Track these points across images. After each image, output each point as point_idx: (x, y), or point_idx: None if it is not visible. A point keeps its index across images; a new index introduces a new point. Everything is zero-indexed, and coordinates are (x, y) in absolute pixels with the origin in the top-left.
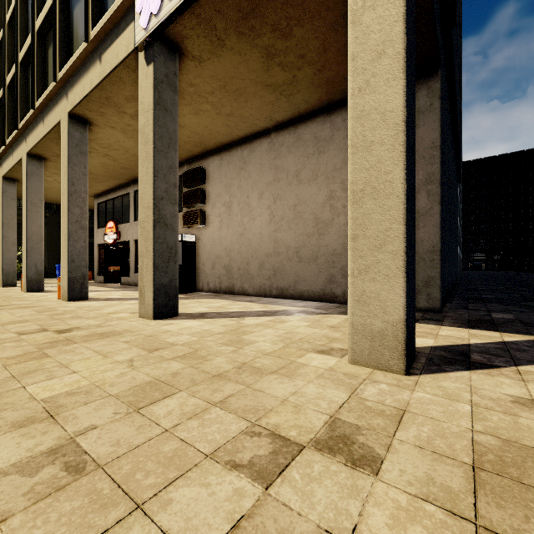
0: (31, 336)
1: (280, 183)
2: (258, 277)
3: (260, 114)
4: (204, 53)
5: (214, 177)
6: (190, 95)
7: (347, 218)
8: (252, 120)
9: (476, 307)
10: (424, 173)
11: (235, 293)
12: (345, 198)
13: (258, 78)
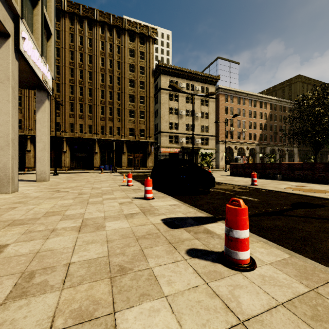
0: (68, 190)
1: None
2: None
3: None
4: None
5: None
6: None
7: None
8: None
9: None
10: None
11: None
12: None
13: None
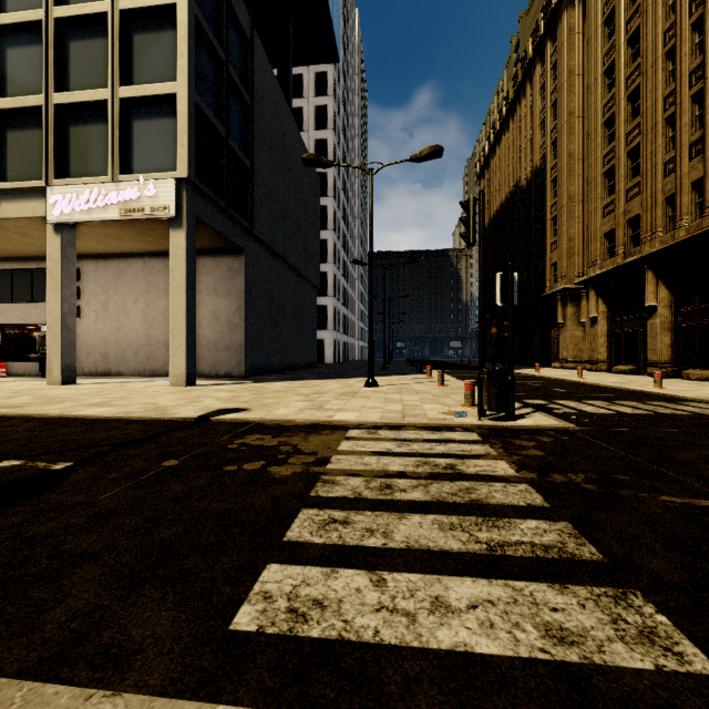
0: None
1: (153, 294)
2: (134, 362)
3: (136, 247)
4: (96, 226)
5: (89, 277)
6: (78, 234)
7: (199, 324)
8: (129, 248)
9: (272, 376)
10: (238, 305)
11: (112, 375)
12: (198, 312)
13: (134, 237)
